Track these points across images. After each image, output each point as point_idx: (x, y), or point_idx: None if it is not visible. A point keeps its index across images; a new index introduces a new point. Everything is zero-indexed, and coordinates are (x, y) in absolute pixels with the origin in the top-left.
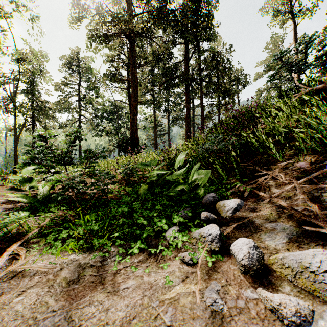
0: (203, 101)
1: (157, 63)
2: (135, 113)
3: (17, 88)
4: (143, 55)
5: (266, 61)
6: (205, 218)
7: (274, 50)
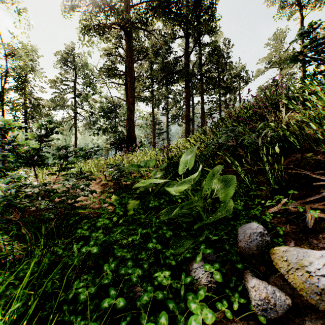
0: (203, 97)
1: (155, 57)
2: (131, 109)
3: (5, 82)
4: (140, 49)
5: (267, 57)
6: (263, 305)
7: (275, 47)
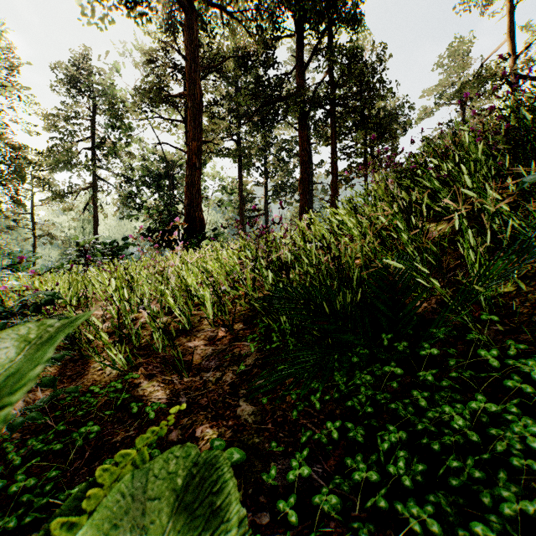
0: (334, 147)
1: (244, 71)
2: (195, 164)
3: None
4: (215, 53)
5: (441, 86)
6: None
7: (454, 67)
